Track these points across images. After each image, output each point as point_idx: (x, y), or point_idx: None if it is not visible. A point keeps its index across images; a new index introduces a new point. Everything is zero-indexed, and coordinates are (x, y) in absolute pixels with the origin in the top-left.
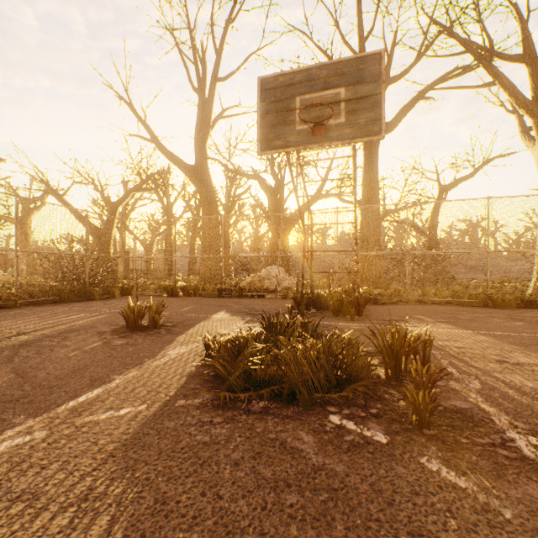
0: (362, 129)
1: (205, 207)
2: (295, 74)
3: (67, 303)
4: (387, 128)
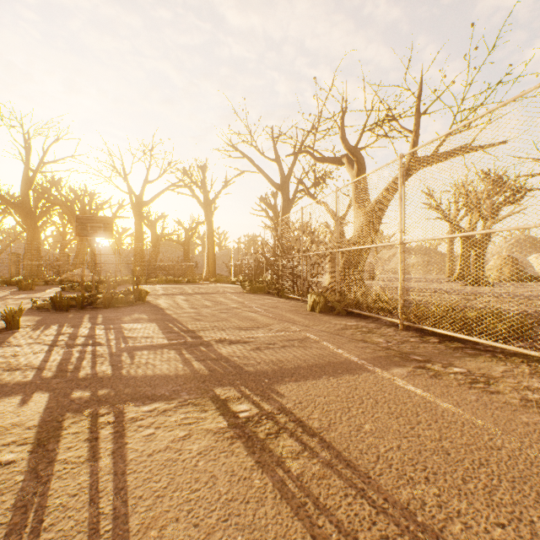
0: (108, 235)
1: (30, 231)
2: (89, 217)
3: None
4: (146, 204)
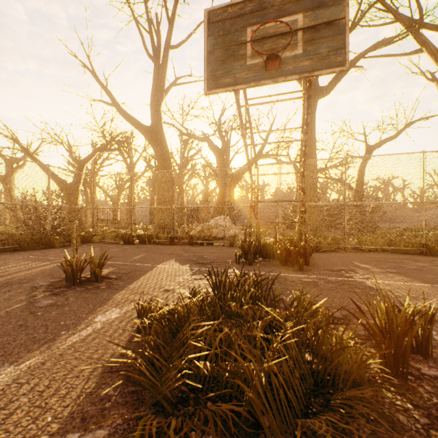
0: (323, 61)
1: (160, 163)
2: (246, 3)
3: (27, 250)
4: (323, 91)
